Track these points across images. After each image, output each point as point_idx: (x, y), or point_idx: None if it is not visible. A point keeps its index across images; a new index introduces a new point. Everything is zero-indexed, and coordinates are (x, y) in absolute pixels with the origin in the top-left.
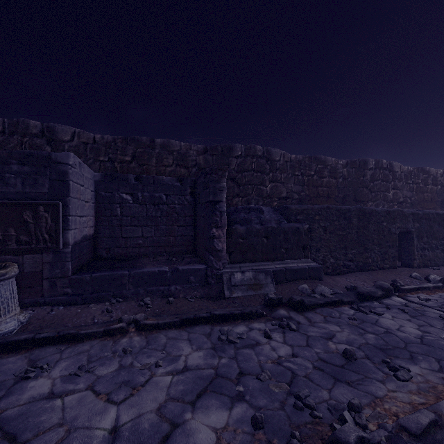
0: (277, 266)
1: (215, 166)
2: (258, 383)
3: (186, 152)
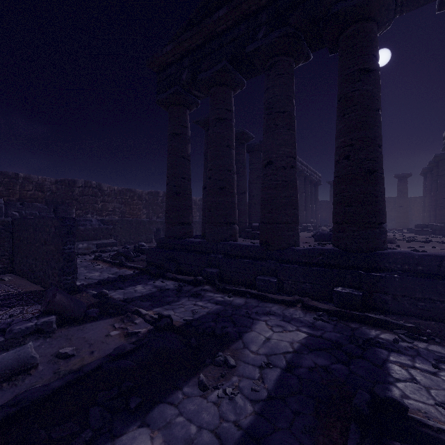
0: (98, 242)
1: (64, 192)
2: (86, 259)
3: (43, 183)
